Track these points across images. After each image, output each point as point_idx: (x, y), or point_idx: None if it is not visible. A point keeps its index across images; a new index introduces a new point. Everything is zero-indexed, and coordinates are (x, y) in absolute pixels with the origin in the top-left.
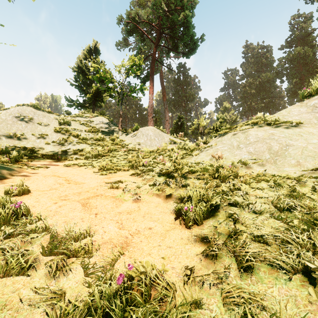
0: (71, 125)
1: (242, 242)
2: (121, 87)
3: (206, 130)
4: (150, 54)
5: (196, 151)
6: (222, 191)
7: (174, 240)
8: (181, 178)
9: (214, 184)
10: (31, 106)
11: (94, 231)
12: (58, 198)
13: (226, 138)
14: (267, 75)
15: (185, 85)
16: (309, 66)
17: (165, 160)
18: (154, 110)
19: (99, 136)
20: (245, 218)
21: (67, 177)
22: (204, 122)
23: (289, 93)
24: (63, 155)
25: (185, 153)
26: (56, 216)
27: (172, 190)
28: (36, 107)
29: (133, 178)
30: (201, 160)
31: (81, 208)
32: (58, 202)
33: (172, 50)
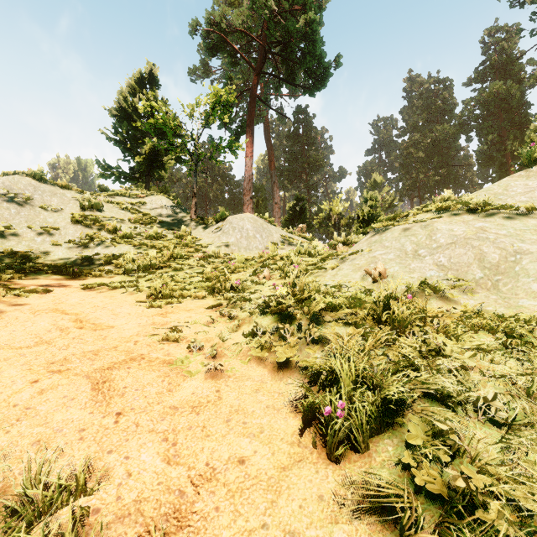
0: (104, 211)
1: (489, 528)
2: (196, 143)
3: (343, 220)
4: (247, 88)
5: (331, 260)
6: (401, 356)
7: (302, 503)
8: (308, 321)
9: (383, 340)
10: (29, 175)
11: (102, 474)
12: (46, 369)
13: (390, 236)
14: (445, 129)
15: (306, 143)
16: (514, 114)
17: (274, 277)
18: (254, 185)
19: (154, 231)
20: (477, 441)
21: (81, 314)
22: (340, 207)
23: (481, 158)
24: (84, 266)
25: (311, 263)
26: (22, 424)
27: (291, 349)
28: (38, 177)
29: (213, 315)
30: (344, 280)
31: (88, 398)
32: (42, 380)
33: (286, 82)
